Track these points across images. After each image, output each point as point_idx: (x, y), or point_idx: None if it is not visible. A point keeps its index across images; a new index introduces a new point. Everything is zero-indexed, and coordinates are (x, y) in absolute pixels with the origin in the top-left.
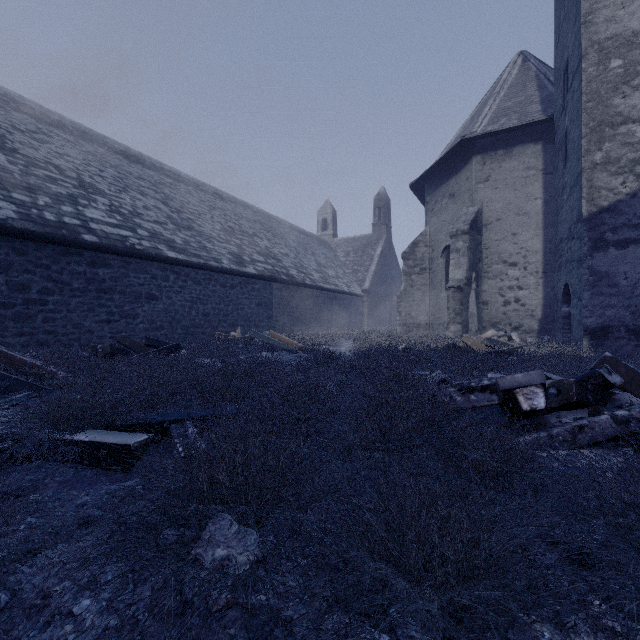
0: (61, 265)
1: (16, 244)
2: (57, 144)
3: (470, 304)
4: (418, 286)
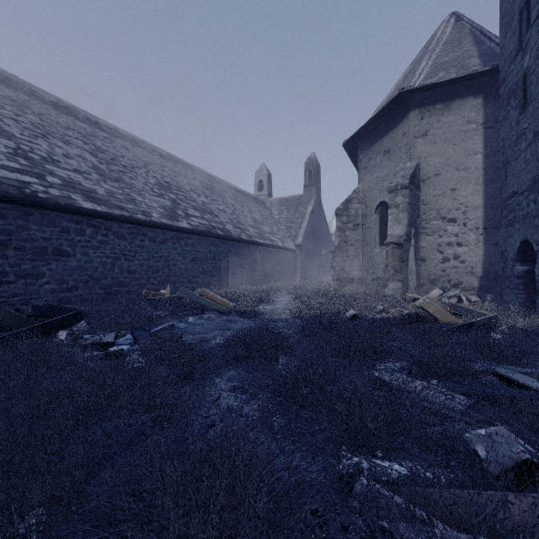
0: None
1: None
2: None
3: (409, 261)
4: (352, 242)
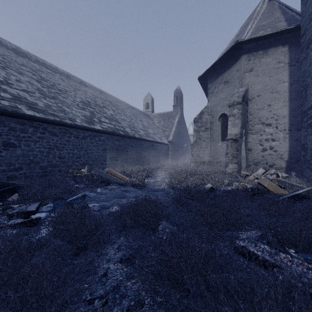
0: None
1: None
2: None
3: (242, 150)
4: (203, 139)
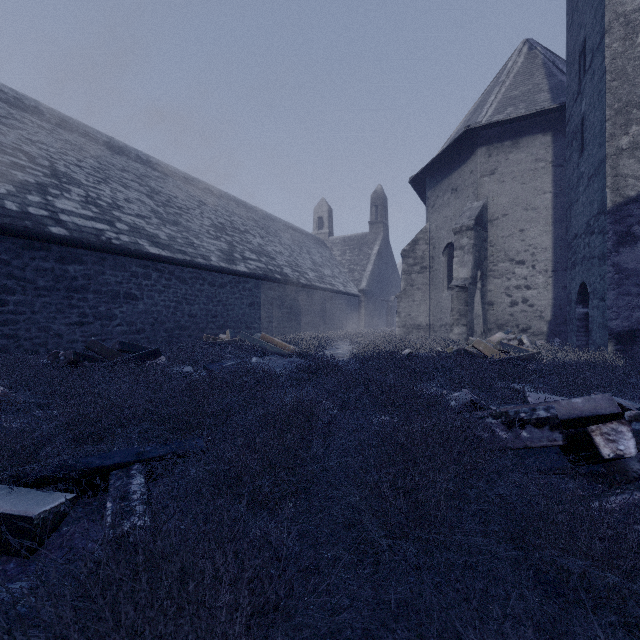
0: (24, 261)
1: None
2: (30, 131)
3: (475, 305)
4: (418, 286)
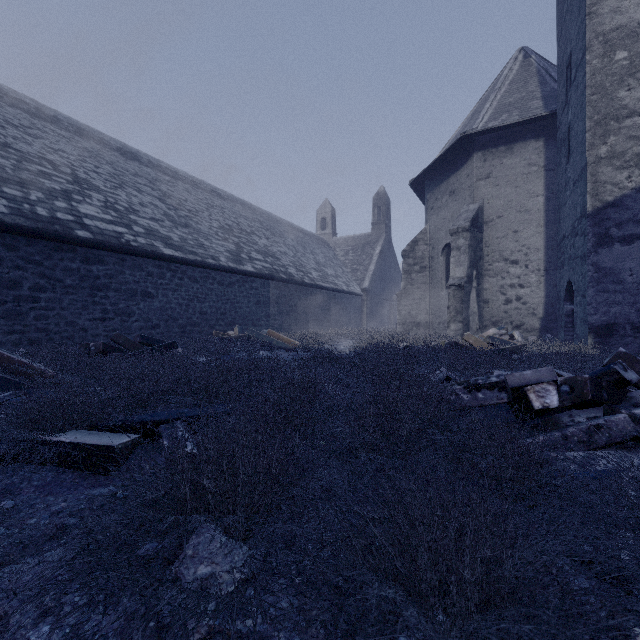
0: (54, 261)
1: (7, 239)
2: (52, 140)
3: (471, 302)
4: (418, 285)
